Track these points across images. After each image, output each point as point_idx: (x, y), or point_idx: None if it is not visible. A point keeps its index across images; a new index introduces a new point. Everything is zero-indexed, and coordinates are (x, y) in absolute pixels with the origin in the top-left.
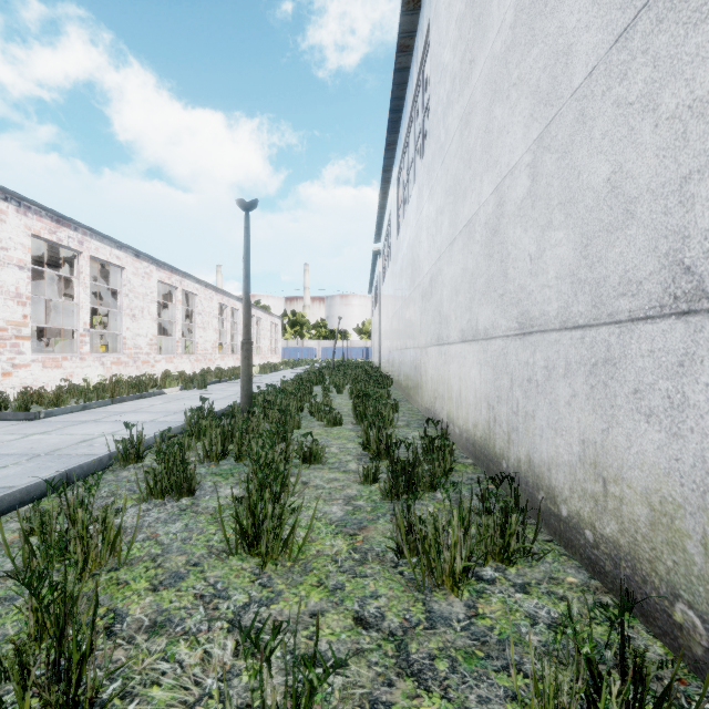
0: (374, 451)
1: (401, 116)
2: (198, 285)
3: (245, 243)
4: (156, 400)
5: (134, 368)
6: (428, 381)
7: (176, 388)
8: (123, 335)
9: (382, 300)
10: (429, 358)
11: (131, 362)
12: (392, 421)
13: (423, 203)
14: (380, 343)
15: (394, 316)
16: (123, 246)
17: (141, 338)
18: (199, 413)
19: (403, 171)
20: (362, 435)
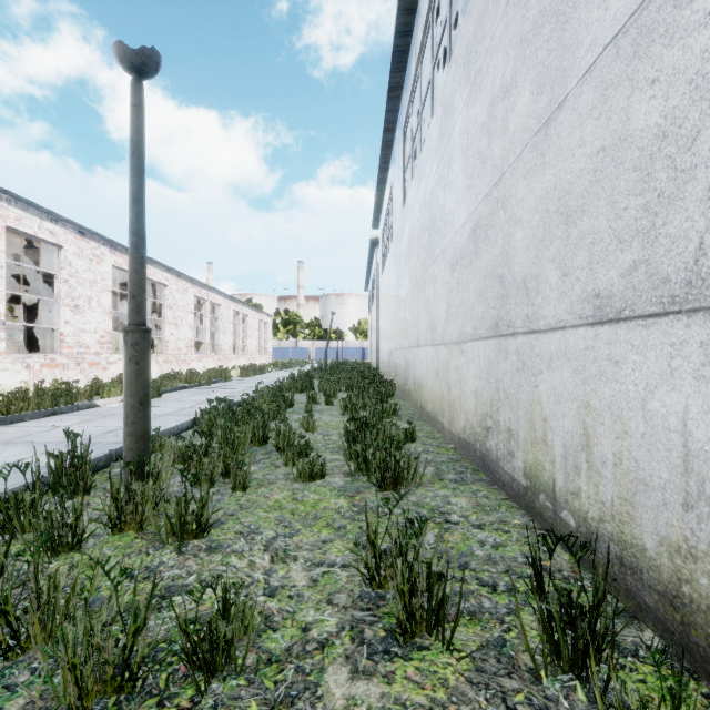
0: (398, 619)
1: (410, 43)
2: (169, 274)
3: (131, 134)
4: (72, 418)
5: (77, 371)
6: (466, 397)
7: (117, 398)
8: (61, 330)
9: (381, 293)
10: (469, 359)
11: (72, 364)
12: (414, 473)
13: (455, 118)
14: (378, 343)
15: (399, 307)
16: (60, 219)
17: (87, 334)
18: (63, 461)
19: (412, 117)
20: (361, 511)
